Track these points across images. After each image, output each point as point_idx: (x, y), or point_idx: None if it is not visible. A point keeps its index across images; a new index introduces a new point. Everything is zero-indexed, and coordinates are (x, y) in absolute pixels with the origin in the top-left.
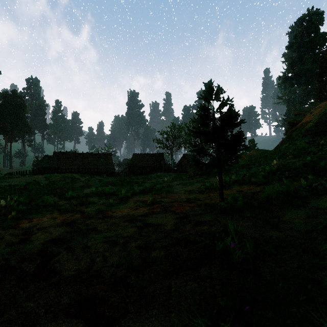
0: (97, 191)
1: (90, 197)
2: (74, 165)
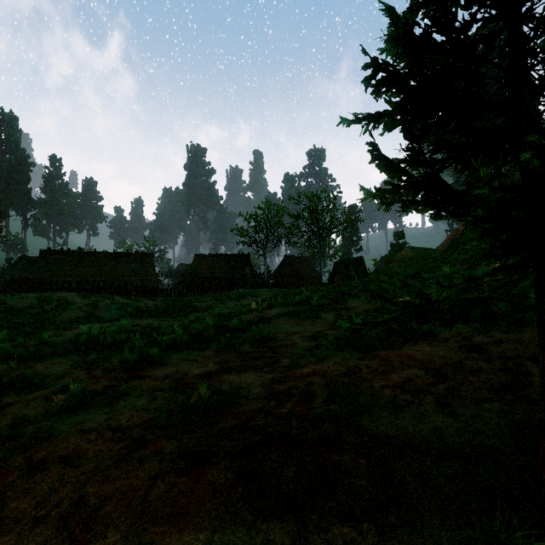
0: (85, 337)
1: (58, 356)
2: (76, 276)
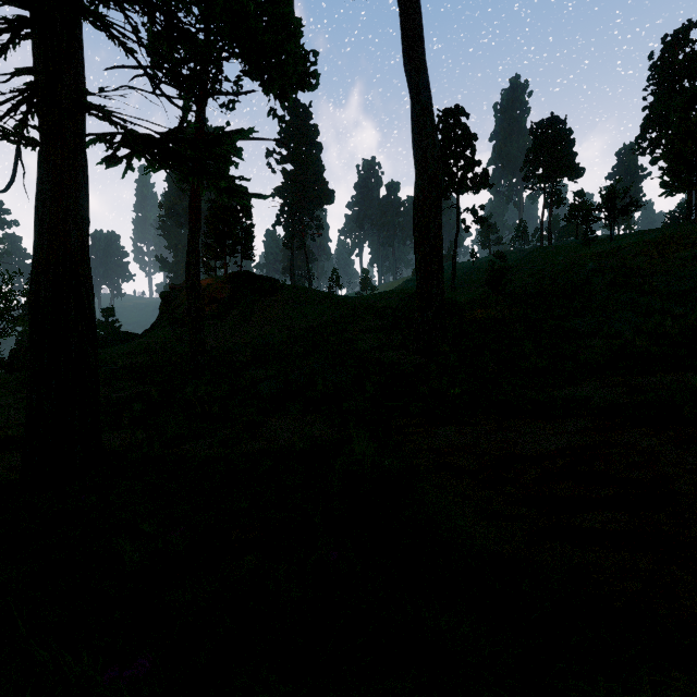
0: None
1: None
2: None
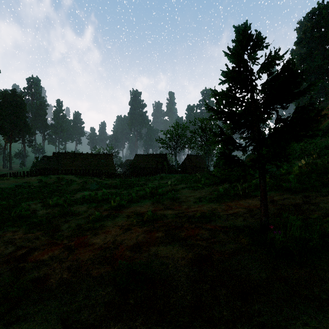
0: (88, 196)
1: (78, 204)
2: (73, 166)
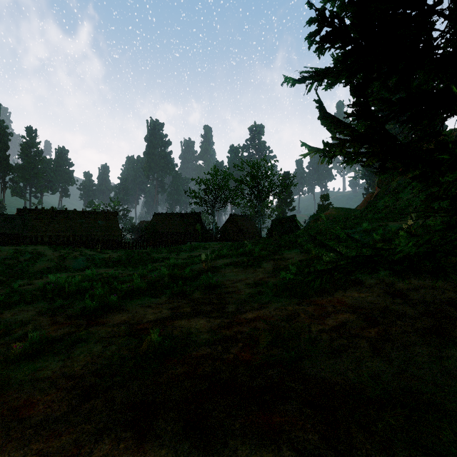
0: (52, 285)
1: (26, 303)
2: (49, 231)
